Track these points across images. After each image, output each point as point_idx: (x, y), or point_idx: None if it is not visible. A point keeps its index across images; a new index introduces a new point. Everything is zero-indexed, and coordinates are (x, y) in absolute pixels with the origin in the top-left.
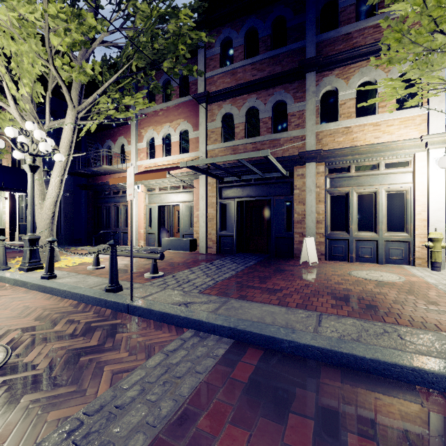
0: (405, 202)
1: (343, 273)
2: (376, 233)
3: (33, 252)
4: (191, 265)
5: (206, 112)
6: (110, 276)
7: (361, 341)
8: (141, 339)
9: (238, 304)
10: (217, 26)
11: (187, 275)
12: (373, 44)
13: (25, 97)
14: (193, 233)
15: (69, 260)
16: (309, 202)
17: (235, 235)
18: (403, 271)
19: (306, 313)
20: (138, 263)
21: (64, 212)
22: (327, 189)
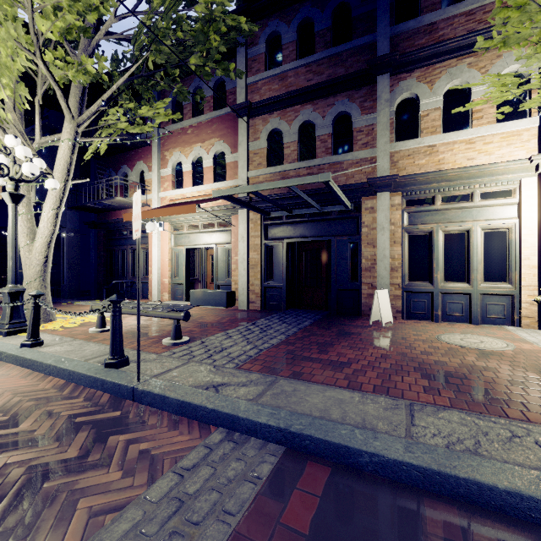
0: (507, 243)
1: (428, 337)
2: (469, 284)
3: (15, 310)
4: (228, 327)
5: (248, 128)
6: (111, 345)
7: (482, 454)
8: (146, 445)
9: (291, 387)
10: (262, 17)
11: (221, 341)
12: (466, 37)
13: (9, 106)
14: (231, 284)
15: (67, 320)
16: (380, 243)
17: (285, 286)
18: (508, 334)
19: (390, 401)
20: (157, 324)
21: (67, 256)
22: (405, 227)
